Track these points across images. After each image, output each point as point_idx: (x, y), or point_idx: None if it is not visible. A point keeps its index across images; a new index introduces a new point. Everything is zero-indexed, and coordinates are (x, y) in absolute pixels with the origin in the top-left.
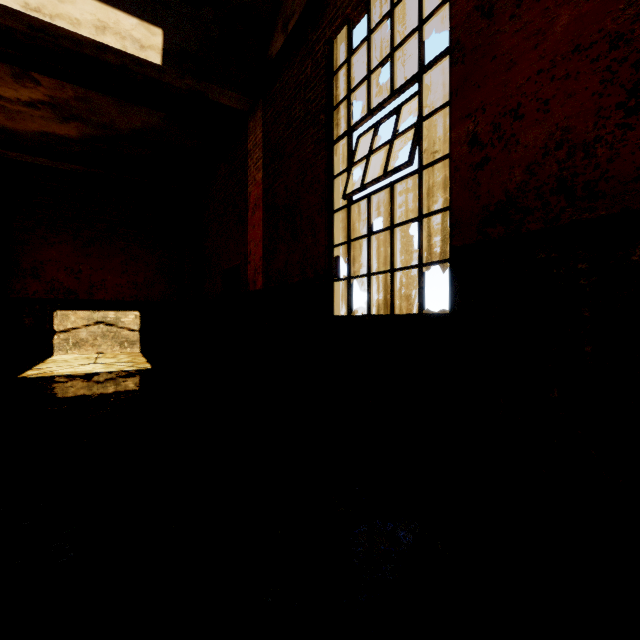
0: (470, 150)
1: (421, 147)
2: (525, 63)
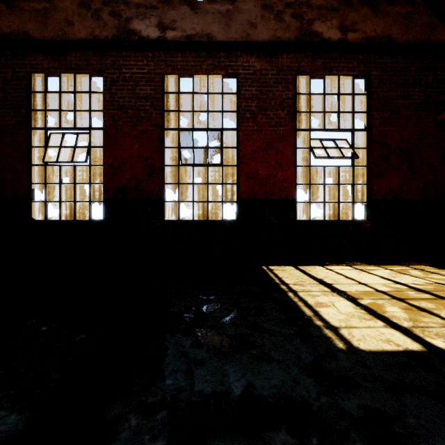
0: (111, 168)
1: (90, 157)
2: (127, 152)
